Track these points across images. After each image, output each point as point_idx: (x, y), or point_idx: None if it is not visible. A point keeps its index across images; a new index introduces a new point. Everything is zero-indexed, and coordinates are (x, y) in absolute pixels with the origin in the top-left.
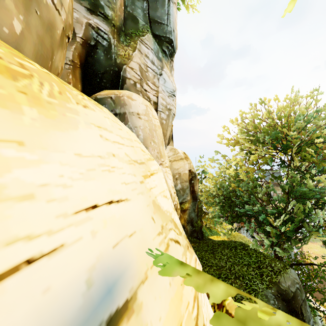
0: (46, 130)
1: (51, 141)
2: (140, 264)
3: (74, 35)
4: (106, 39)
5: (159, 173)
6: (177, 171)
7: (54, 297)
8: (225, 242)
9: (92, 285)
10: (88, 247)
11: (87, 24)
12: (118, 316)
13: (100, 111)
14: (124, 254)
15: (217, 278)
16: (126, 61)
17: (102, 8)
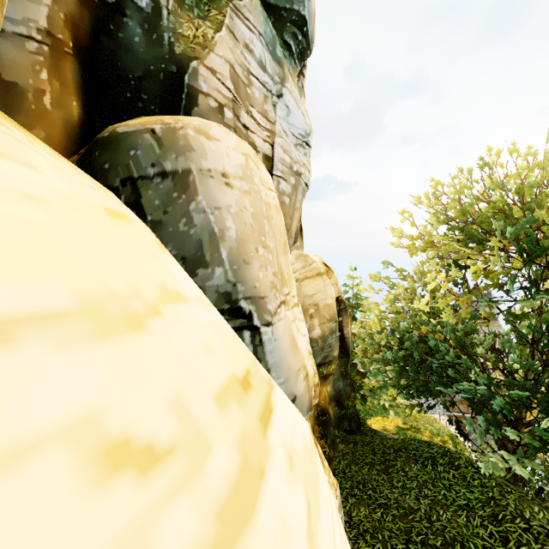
0: None
1: None
2: None
3: None
4: None
5: None
6: (311, 301)
7: None
8: (409, 445)
9: None
10: None
11: None
12: None
13: None
14: None
15: (404, 543)
16: (198, 51)
17: None
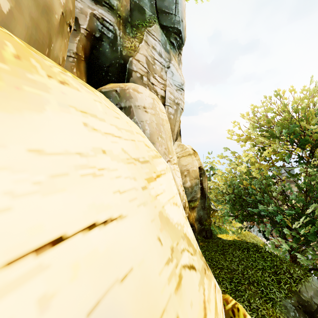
0: None
1: None
2: None
3: (78, 27)
4: (112, 30)
5: (167, 174)
6: (185, 168)
7: None
8: (236, 243)
9: None
10: None
11: (91, 15)
12: None
13: (87, 92)
14: None
15: (229, 282)
16: (132, 53)
17: None
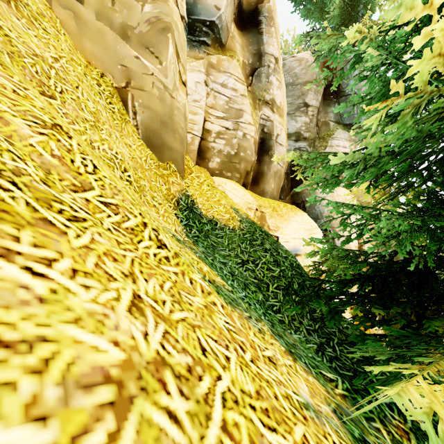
0: (287, 225)
1: (288, 227)
2: (304, 251)
3: None
4: (305, 150)
5: (317, 234)
6: None
7: (290, 246)
8: None
9: (294, 248)
10: (294, 244)
11: (294, 149)
12: (298, 255)
13: (297, 216)
14: (300, 248)
15: None
16: None
17: (302, 135)
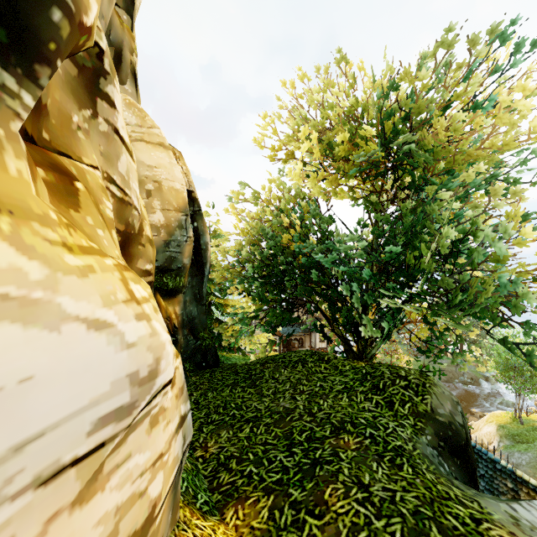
0: None
1: None
2: None
3: None
4: None
5: None
6: (149, 173)
7: None
8: (276, 357)
9: None
10: None
11: None
12: None
13: None
14: None
15: (286, 449)
16: None
17: None
